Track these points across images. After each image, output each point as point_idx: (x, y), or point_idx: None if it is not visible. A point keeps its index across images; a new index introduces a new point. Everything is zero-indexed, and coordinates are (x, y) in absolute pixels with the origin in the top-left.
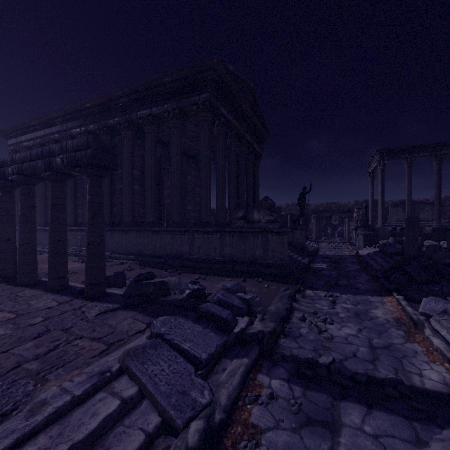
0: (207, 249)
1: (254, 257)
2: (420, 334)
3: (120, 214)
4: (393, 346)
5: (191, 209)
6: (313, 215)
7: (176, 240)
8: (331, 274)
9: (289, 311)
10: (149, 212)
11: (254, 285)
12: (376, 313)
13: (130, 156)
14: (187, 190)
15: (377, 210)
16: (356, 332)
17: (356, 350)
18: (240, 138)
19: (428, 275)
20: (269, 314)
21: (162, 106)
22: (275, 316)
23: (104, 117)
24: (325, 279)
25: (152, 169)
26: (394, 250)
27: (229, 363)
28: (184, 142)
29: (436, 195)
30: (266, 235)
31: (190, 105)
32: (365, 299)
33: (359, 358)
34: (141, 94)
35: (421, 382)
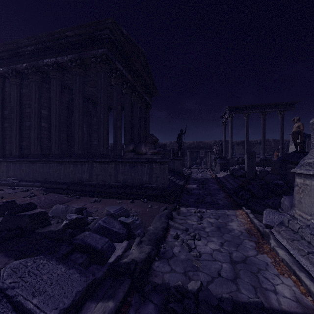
0: (103, 176)
1: (142, 182)
2: (266, 244)
3: (29, 147)
4: (249, 260)
5: (97, 144)
6: (188, 150)
7: (77, 169)
8: (199, 193)
9: (165, 230)
10: (54, 146)
11: (139, 206)
12: (232, 225)
13: (38, 97)
14: (93, 129)
15: (227, 147)
16: (219, 246)
17: (220, 267)
18: (134, 90)
19: (264, 192)
20: (148, 235)
21: (65, 56)
22: (152, 237)
23: (13, 62)
24: (195, 197)
25: (57, 109)
26: (240, 174)
27: (93, 309)
28: (89, 90)
29: (262, 138)
30: (151, 164)
31: (90, 57)
32: (224, 213)
33: (223, 278)
34: (47, 44)
35: (278, 302)
